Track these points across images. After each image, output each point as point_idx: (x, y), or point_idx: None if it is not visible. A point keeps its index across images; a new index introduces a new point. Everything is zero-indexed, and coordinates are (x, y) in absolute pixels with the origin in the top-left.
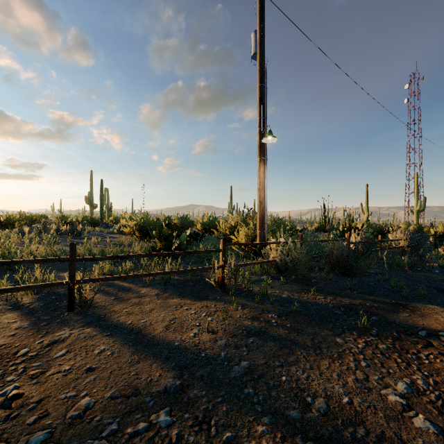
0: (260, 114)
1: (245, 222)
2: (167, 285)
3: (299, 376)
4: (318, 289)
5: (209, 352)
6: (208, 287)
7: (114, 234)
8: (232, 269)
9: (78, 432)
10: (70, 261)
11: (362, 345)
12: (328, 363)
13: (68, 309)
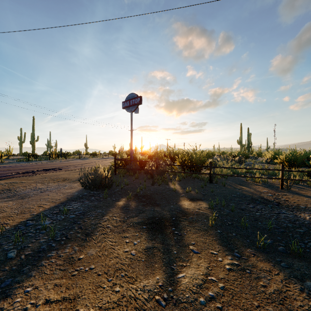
0: None
1: None
2: None
3: None
4: None
5: None
6: None
7: (263, 164)
8: None
9: None
10: (281, 170)
11: None
12: None
13: (280, 188)
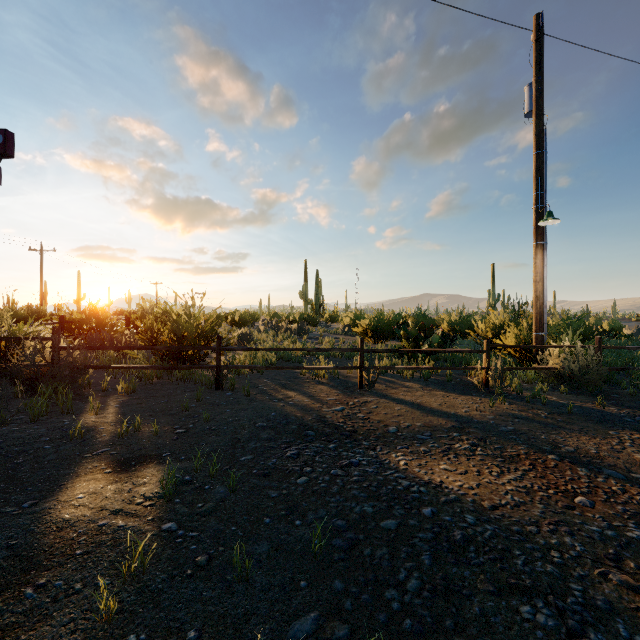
0: (536, 188)
1: (516, 321)
2: (427, 382)
3: (556, 438)
4: (615, 403)
5: (479, 419)
6: (470, 388)
7: (338, 335)
8: (498, 370)
9: (409, 431)
10: (360, 351)
11: (637, 437)
12: (588, 438)
13: (359, 387)
